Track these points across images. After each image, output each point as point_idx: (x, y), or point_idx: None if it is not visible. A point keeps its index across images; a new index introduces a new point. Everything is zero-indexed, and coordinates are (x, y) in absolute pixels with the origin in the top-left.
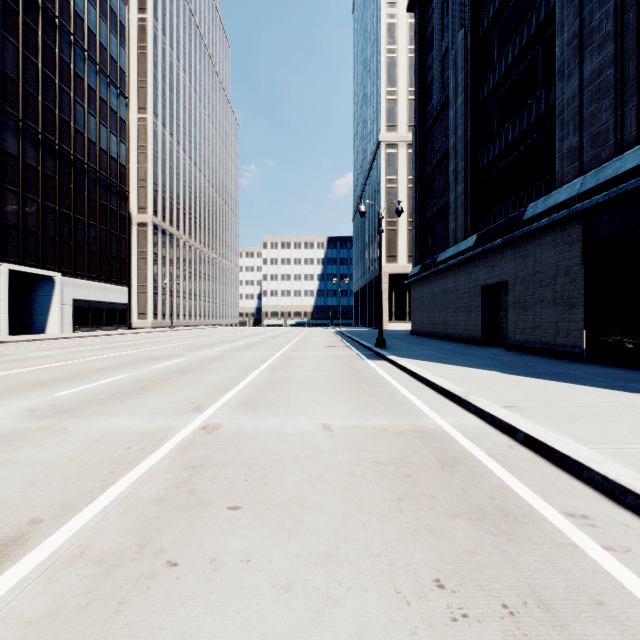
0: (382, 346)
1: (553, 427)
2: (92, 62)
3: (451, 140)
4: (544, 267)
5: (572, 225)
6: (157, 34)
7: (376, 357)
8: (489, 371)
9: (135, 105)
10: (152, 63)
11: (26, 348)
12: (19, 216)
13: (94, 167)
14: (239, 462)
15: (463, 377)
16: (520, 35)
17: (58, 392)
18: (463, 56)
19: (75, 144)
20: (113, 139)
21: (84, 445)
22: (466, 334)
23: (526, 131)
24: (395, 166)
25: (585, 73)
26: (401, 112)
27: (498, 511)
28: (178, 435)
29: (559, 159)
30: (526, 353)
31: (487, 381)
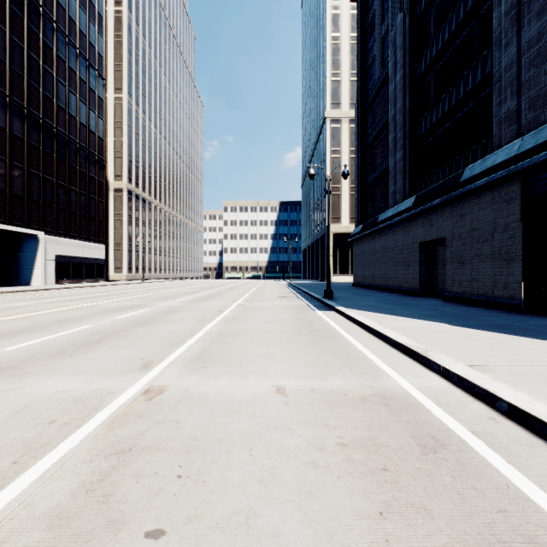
0: (330, 297)
1: (537, 394)
2: (73, 47)
3: (391, 112)
4: (481, 224)
5: (510, 184)
6: (131, 24)
7: (325, 308)
8: (437, 323)
9: (112, 86)
10: (127, 49)
11: (6, 299)
12: (6, 181)
13: (75, 139)
14: (176, 444)
15: (414, 329)
16: (456, 12)
17: (10, 346)
18: (402, 36)
19: (57, 118)
20: (92, 115)
21: (2, 417)
22: (405, 286)
23: (462, 100)
24: (339, 139)
25: (523, 40)
26: (344, 92)
27: (523, 541)
28: (114, 402)
29: (496, 123)
30: (464, 304)
31: (439, 334)
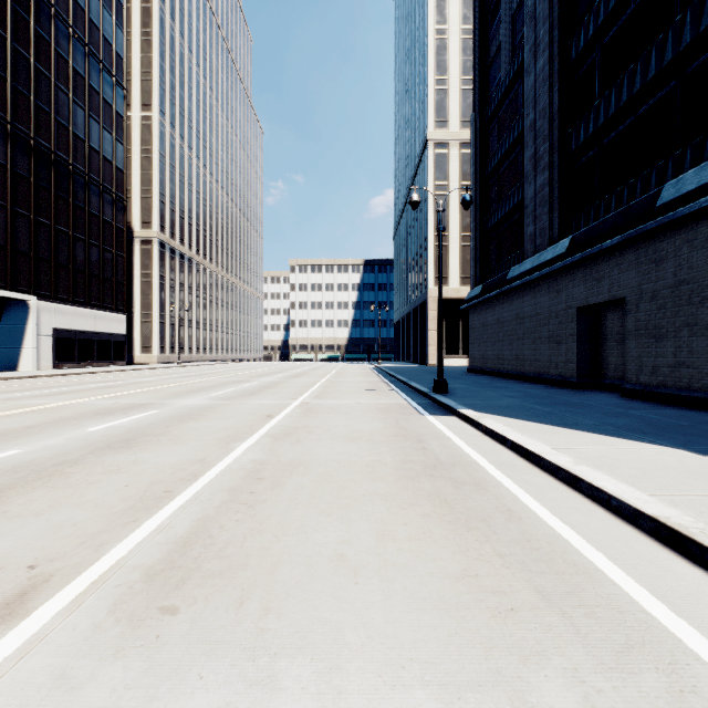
0: (443, 391)
1: None
2: (79, 42)
3: (528, 117)
4: (697, 273)
5: None
6: (164, 18)
7: (439, 409)
8: (664, 448)
9: (138, 101)
10: (158, 52)
11: None
12: None
13: (82, 169)
14: None
15: (638, 467)
16: None
17: None
18: (547, 1)
19: (57, 139)
20: (107, 137)
21: None
22: (552, 373)
23: (653, 82)
24: (445, 169)
25: None
26: (453, 105)
27: None
28: None
29: None
30: (663, 403)
31: (705, 482)
